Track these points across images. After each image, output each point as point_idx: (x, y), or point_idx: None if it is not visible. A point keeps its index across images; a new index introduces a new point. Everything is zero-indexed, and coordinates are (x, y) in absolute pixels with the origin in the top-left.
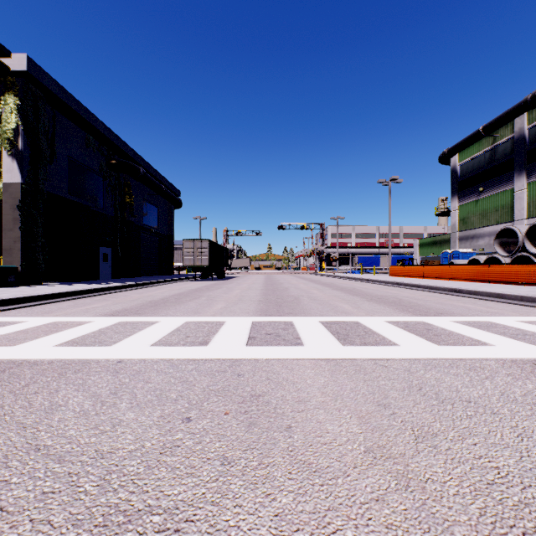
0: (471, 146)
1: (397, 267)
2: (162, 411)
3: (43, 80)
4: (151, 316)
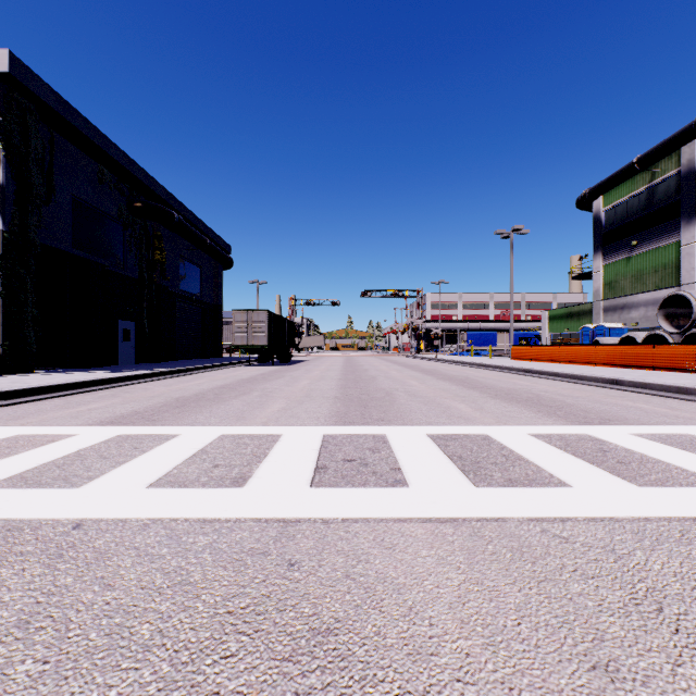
0: (621, 186)
1: (522, 348)
2: (101, 694)
3: (33, 87)
4: (169, 426)
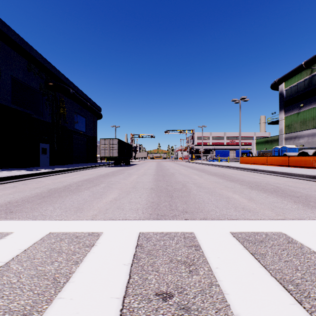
0: (294, 77)
1: (246, 157)
2: None
3: None
4: (14, 220)
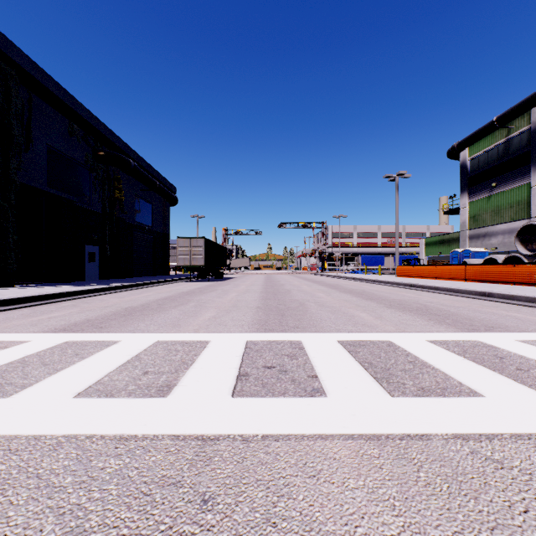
0: (483, 140)
1: (405, 267)
2: None
3: (13, 56)
4: (112, 333)
